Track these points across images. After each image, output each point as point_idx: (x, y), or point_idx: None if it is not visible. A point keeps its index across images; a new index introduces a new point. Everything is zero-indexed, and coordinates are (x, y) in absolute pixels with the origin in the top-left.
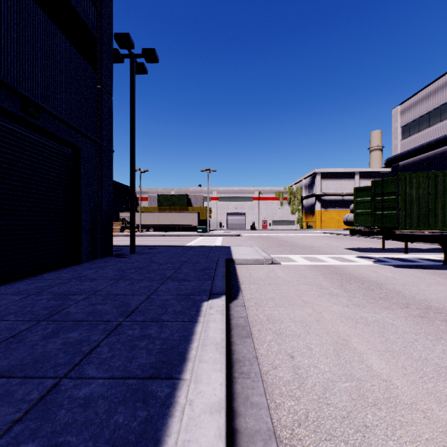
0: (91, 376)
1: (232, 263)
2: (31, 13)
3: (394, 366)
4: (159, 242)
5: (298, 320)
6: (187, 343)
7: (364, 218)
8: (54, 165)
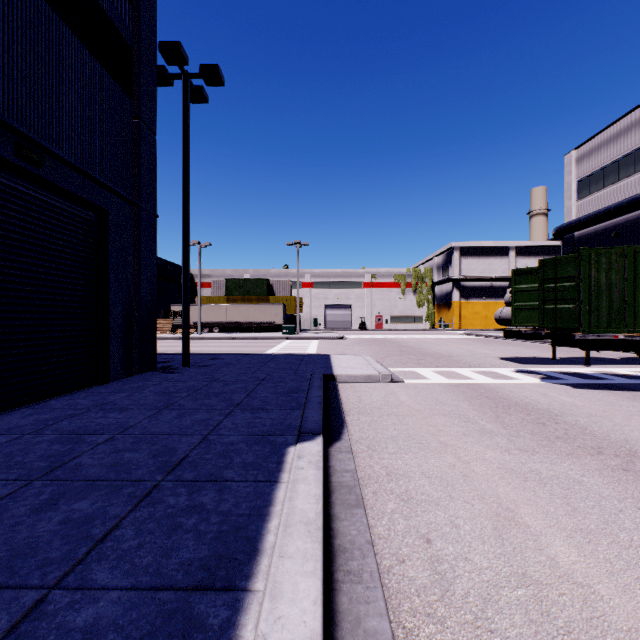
0: (100, 584)
1: (332, 381)
2: (31, 8)
3: (593, 558)
4: (227, 349)
5: (435, 475)
6: (261, 520)
7: (527, 315)
8: (68, 236)
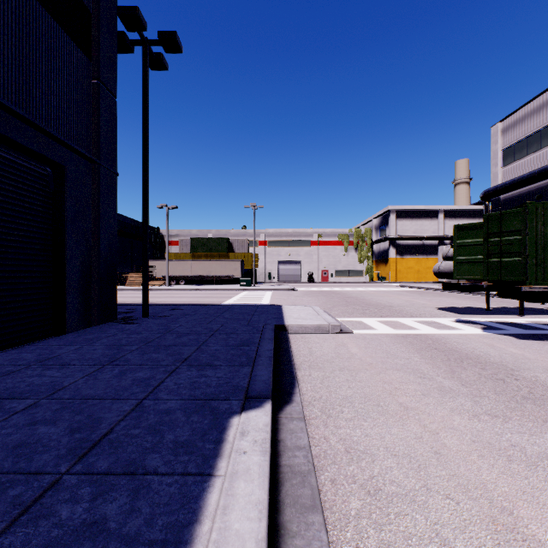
0: None
1: (283, 332)
2: None
3: None
4: (189, 299)
5: (401, 452)
6: None
7: (469, 268)
8: (21, 189)
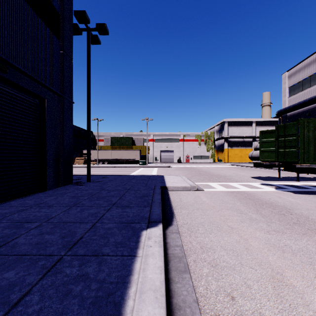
0: None
1: (165, 190)
2: None
3: None
4: (111, 172)
5: (229, 248)
6: (124, 287)
7: (268, 155)
8: (23, 112)
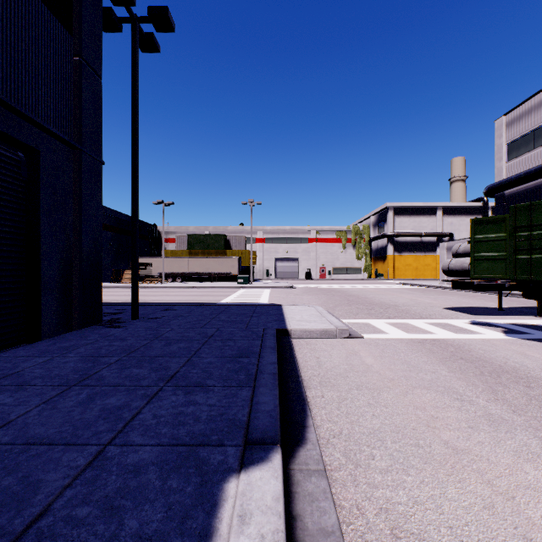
0: None
1: (286, 337)
2: None
3: None
4: (184, 298)
5: (475, 537)
6: None
7: (489, 266)
8: None
